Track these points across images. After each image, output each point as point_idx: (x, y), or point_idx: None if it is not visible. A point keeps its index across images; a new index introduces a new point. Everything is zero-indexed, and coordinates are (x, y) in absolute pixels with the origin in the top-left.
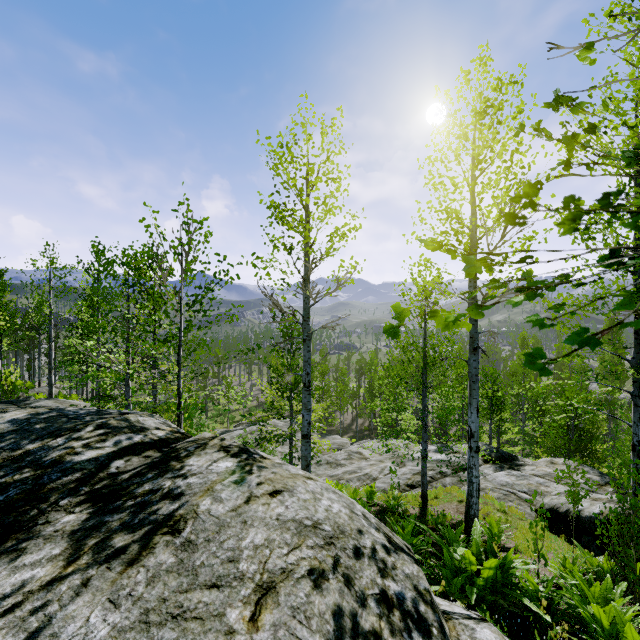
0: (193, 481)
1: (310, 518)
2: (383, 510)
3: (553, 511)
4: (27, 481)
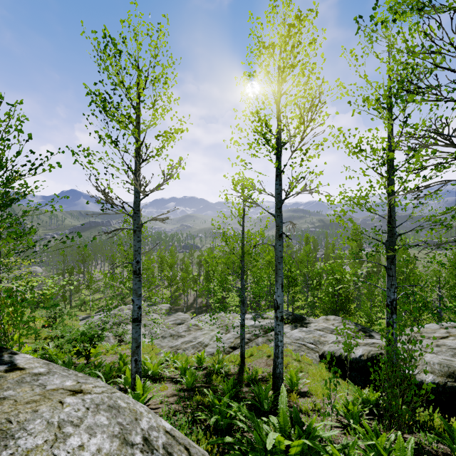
0: None
1: None
2: (210, 373)
3: (331, 356)
4: None
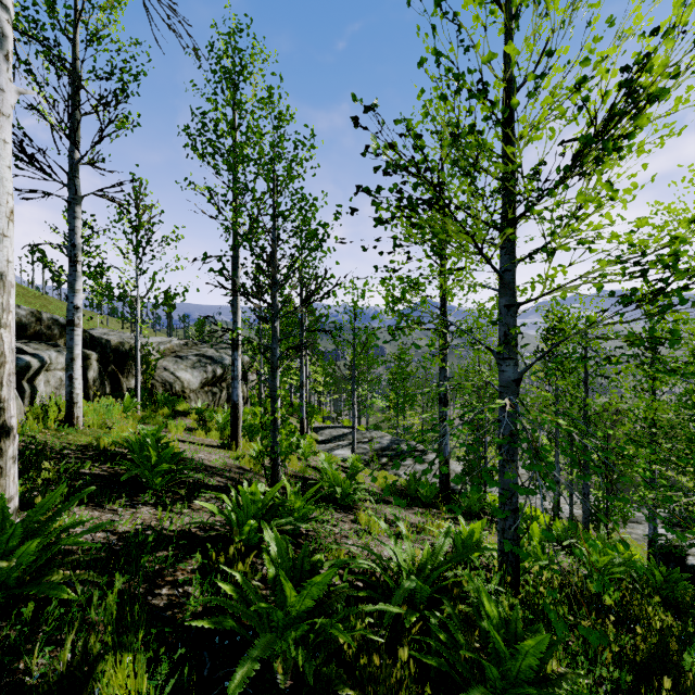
0: (430, 458)
1: (453, 469)
2: None
3: None
4: (400, 452)
